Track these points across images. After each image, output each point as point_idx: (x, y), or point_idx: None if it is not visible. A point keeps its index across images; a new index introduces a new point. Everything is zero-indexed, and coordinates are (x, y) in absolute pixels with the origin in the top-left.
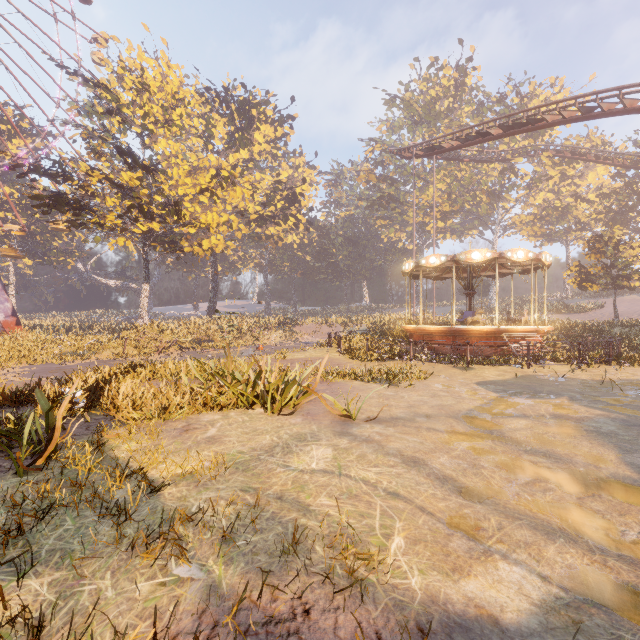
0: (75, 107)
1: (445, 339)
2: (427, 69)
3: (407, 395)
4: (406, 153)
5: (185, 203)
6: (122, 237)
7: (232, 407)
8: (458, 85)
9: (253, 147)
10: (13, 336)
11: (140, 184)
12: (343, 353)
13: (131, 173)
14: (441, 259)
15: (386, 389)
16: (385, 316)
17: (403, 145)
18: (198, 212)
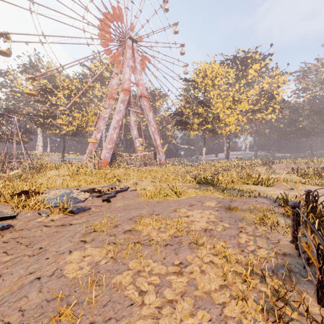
0: (183, 89)
1: None
2: None
3: None
4: None
5: (219, 115)
6: (197, 131)
7: (251, 185)
8: None
9: (248, 77)
10: (166, 166)
11: (204, 112)
12: (300, 176)
13: (202, 109)
14: None
15: (315, 187)
16: None
17: None
18: (225, 118)
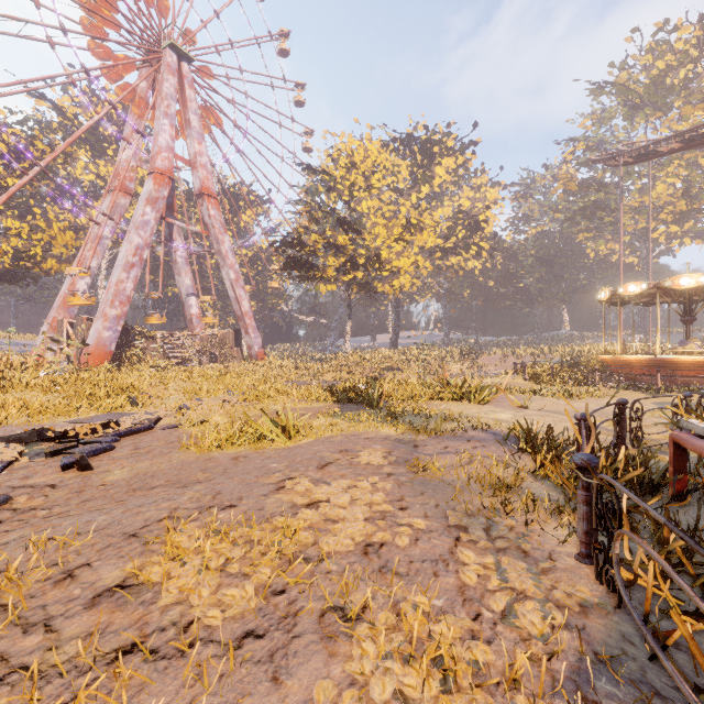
0: (304, 190)
1: (647, 370)
2: (652, 36)
3: (576, 405)
4: (611, 162)
5: (381, 252)
6: (333, 285)
7: (447, 401)
8: (703, 43)
9: (434, 181)
10: (265, 362)
11: (350, 243)
12: (528, 380)
13: (345, 236)
14: (641, 287)
15: (560, 401)
16: (584, 346)
17: (616, 138)
18: (392, 259)
